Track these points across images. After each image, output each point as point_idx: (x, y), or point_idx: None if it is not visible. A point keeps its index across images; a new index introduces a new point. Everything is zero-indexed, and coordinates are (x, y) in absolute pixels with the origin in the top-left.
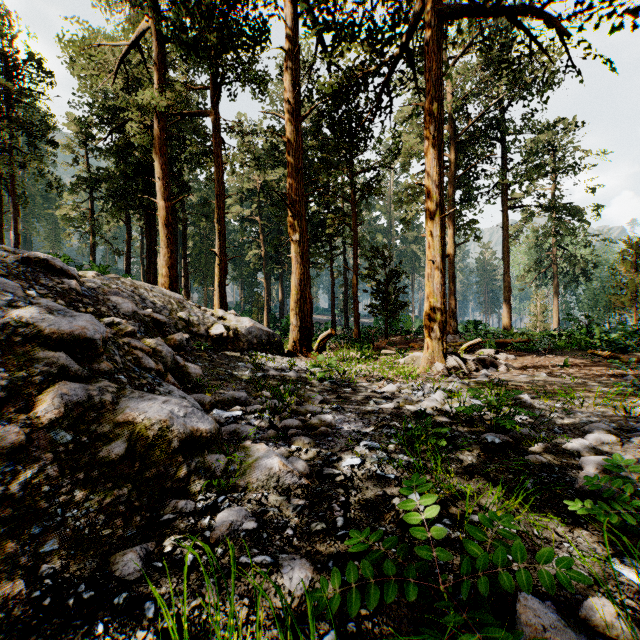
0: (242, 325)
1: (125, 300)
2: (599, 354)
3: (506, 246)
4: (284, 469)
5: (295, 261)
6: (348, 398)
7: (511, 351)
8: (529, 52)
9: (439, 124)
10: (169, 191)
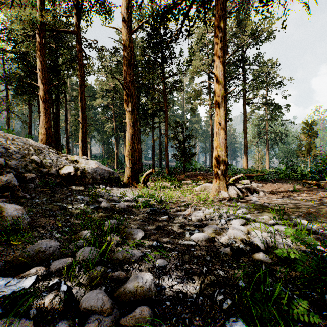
0: (89, 166)
1: None
2: (309, 183)
3: (245, 124)
4: None
5: (128, 124)
6: (166, 228)
7: (254, 180)
8: None
9: (224, 32)
10: (46, 79)
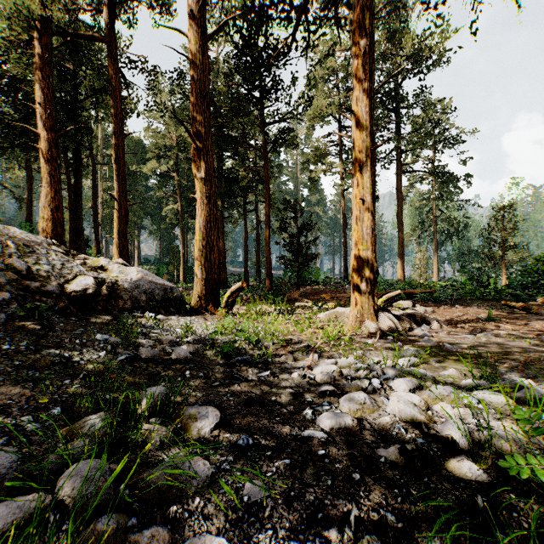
0: (126, 277)
1: None
2: (512, 305)
3: (400, 206)
4: None
5: (200, 202)
6: (266, 400)
7: (418, 301)
8: None
9: (370, 38)
10: (53, 120)
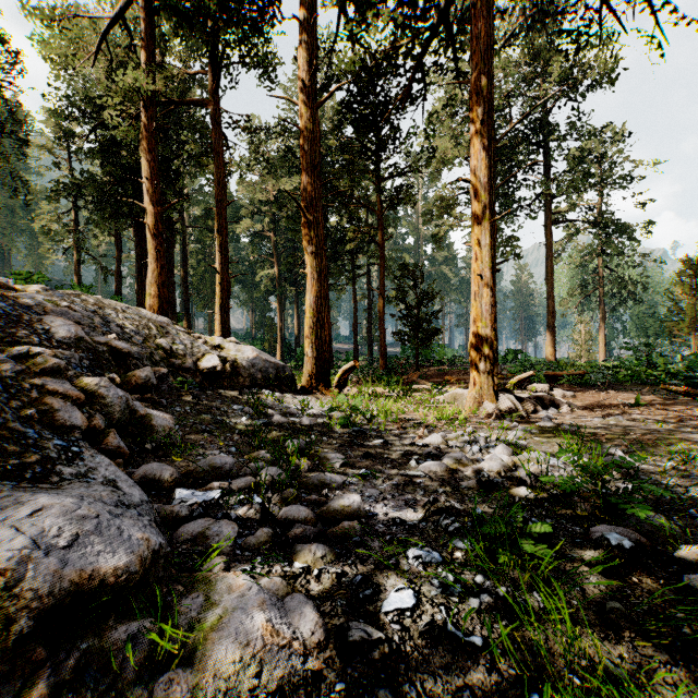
0: (243, 356)
1: (67, 321)
2: (673, 390)
3: (550, 266)
4: (273, 642)
5: (310, 277)
6: (379, 456)
7: (563, 385)
8: (600, 18)
9: (489, 105)
10: (159, 194)
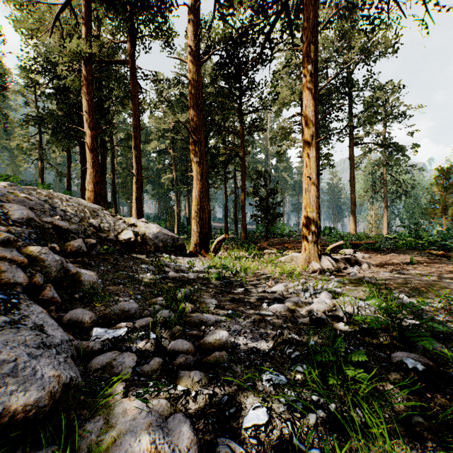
0: (150, 231)
1: (21, 207)
2: (434, 253)
3: (352, 172)
4: None
5: (196, 178)
6: (242, 300)
7: (362, 250)
8: (388, 6)
9: (315, 64)
10: (94, 122)
